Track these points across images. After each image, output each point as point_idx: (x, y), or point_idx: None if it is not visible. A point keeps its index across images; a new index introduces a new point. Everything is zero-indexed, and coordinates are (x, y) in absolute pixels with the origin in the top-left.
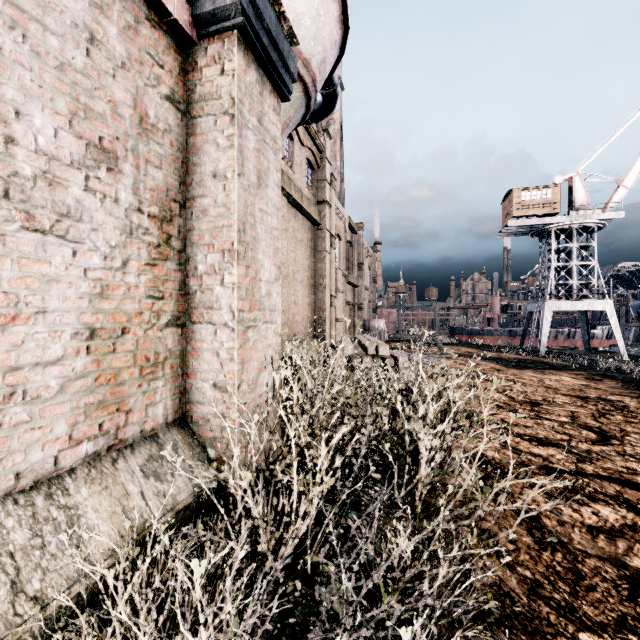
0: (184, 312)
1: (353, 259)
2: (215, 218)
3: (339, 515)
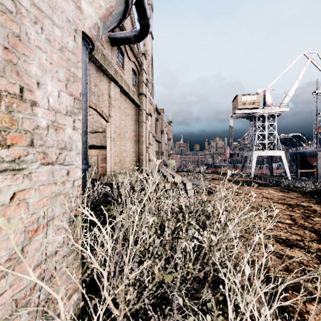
0: None
1: (158, 128)
2: None
3: None
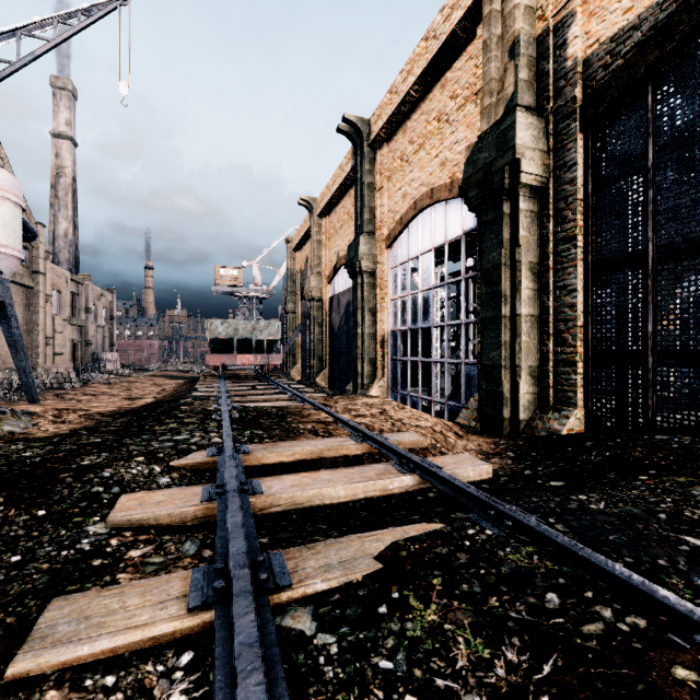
0: None
1: (80, 304)
2: None
3: (5, 392)
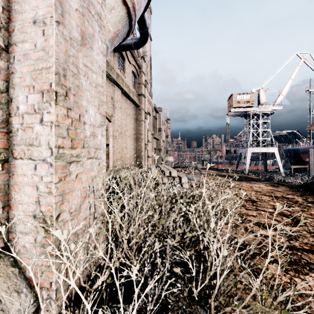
0: (6, 148)
1: (156, 126)
2: (35, 61)
3: None
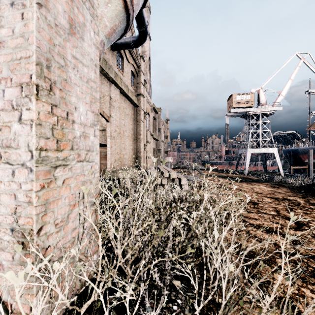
0: None
1: (156, 126)
2: (12, 49)
3: None
